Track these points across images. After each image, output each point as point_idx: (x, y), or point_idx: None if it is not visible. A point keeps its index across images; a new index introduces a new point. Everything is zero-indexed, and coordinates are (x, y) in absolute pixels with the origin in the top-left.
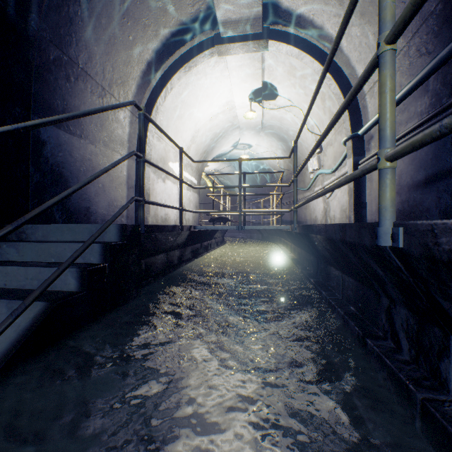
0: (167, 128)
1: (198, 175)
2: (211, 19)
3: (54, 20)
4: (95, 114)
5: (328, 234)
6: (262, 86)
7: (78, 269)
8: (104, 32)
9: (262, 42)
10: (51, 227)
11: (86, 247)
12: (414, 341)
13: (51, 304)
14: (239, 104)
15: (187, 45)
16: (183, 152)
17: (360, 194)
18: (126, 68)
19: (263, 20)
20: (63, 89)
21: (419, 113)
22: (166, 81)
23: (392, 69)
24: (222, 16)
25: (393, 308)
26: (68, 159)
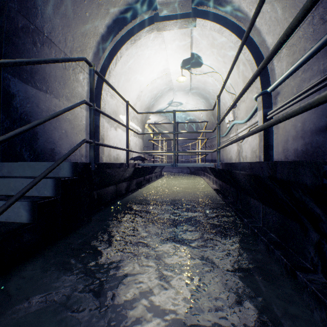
0: (118, 88)
1: (142, 125)
2: (151, 1)
3: None
4: (45, 63)
5: (253, 170)
6: (190, 57)
7: (29, 202)
8: (65, 8)
9: (191, 20)
10: (15, 164)
11: (35, 183)
12: None
13: None
14: (173, 71)
15: (133, 22)
16: (129, 105)
17: (268, 138)
18: (84, 38)
19: (192, 2)
20: (30, 52)
21: (321, 70)
22: (116, 51)
23: None
24: None
25: (325, 244)
26: (35, 109)
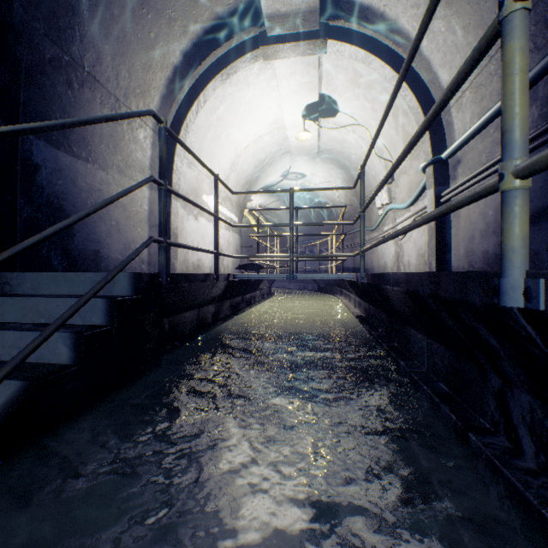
0: (200, 152)
1: (240, 211)
2: (255, 12)
3: (50, 8)
4: (96, 123)
5: (410, 286)
6: (319, 100)
7: (71, 334)
8: (118, 27)
9: (319, 42)
10: (43, 276)
11: (82, 304)
12: (544, 442)
13: (29, 384)
14: (290, 122)
15: (224, 46)
16: (219, 181)
17: (443, 234)
18: (146, 73)
19: (320, 13)
20: (63, 98)
21: None
22: (198, 92)
23: (524, 39)
24: (269, 8)
25: (508, 391)
26: (70, 188)
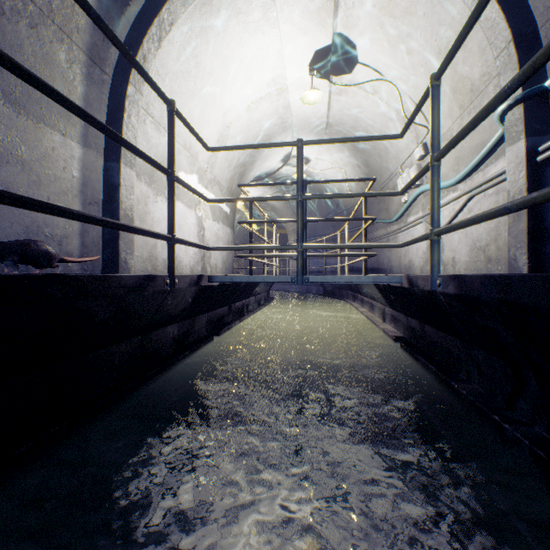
0: None
1: None
2: None
3: None
4: None
5: None
6: (332, 45)
7: None
8: None
9: None
10: None
11: None
12: None
13: None
14: (294, 81)
15: None
16: (178, 116)
17: (541, 212)
18: None
19: None
20: None
21: None
22: (159, 4)
23: None
24: None
25: None
26: None
